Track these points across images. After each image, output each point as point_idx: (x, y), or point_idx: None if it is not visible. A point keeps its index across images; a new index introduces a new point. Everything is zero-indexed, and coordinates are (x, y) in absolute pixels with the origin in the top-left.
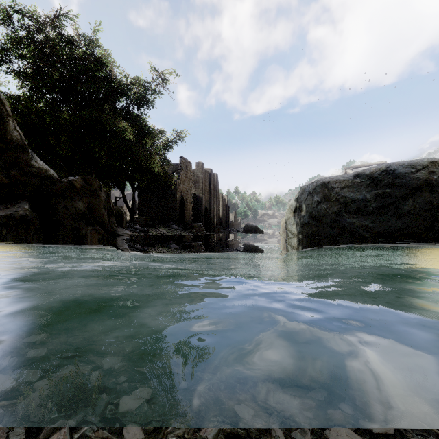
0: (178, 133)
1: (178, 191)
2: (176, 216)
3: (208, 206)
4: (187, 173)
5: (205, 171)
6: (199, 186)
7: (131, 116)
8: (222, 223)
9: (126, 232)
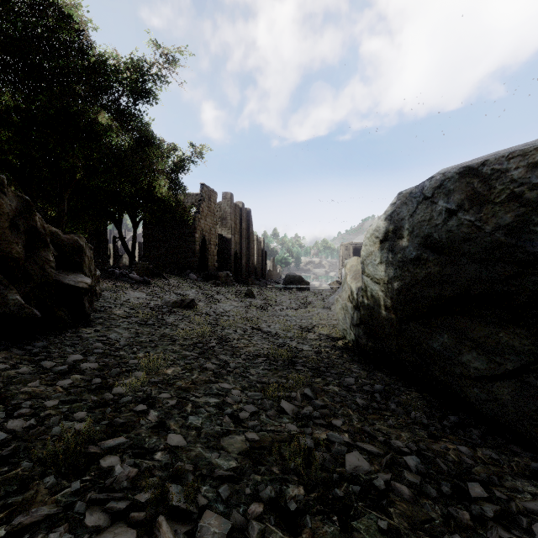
0: (196, 149)
1: (197, 229)
2: (195, 262)
3: (239, 250)
4: (211, 205)
5: (235, 204)
6: (227, 224)
7: (124, 116)
8: (257, 273)
9: (82, 280)
